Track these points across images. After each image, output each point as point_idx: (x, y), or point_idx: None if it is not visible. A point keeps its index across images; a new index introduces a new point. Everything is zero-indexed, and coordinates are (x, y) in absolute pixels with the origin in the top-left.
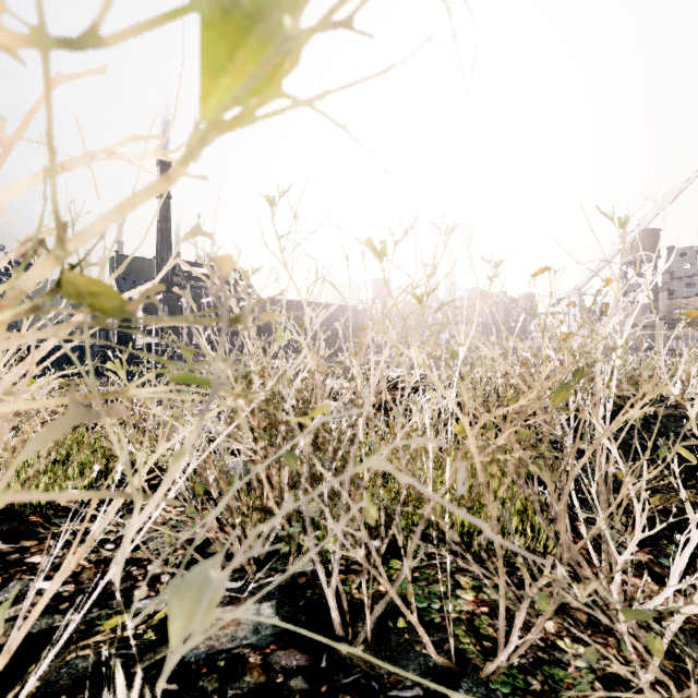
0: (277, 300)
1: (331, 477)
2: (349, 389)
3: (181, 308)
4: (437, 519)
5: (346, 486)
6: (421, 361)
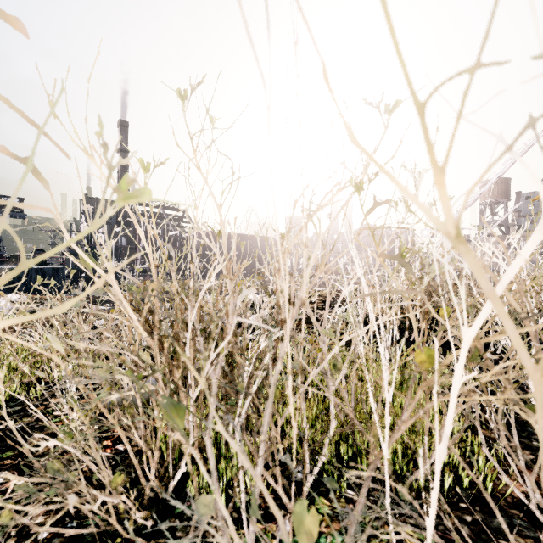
0: (212, 232)
1: (237, 446)
2: (268, 302)
3: (136, 238)
4: (389, 481)
5: (264, 429)
6: (452, 228)
